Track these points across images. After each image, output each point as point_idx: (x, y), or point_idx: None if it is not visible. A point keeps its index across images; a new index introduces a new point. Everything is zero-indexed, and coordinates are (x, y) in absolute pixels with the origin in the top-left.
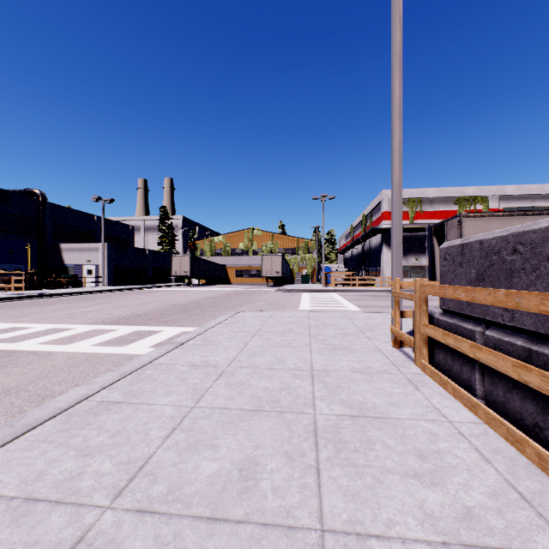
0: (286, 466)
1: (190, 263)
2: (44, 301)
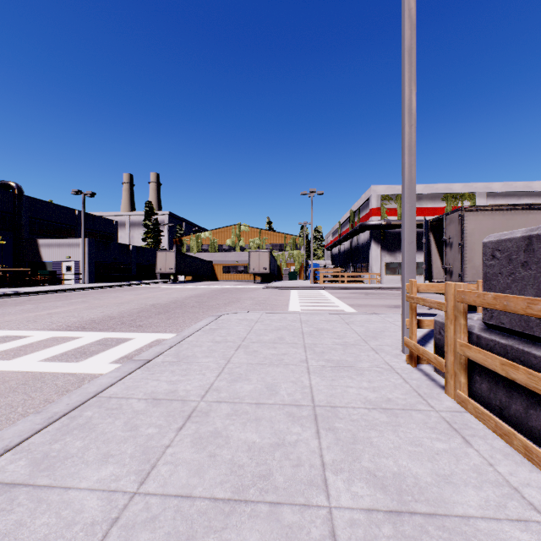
0: None
1: (175, 260)
2: (12, 301)
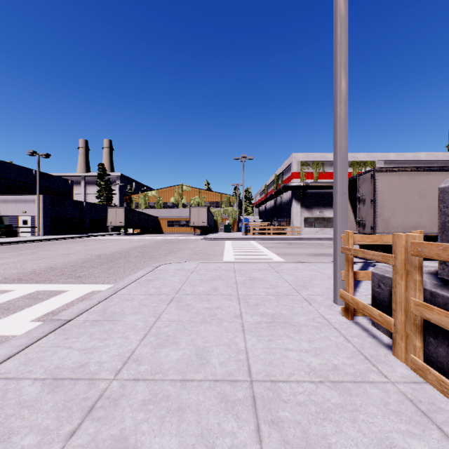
0: None
1: (124, 215)
2: None
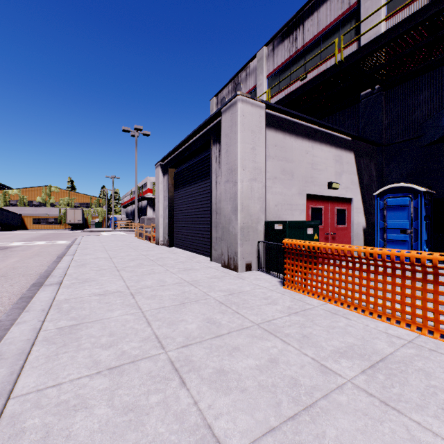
0: (117, 241)
1: None
2: None
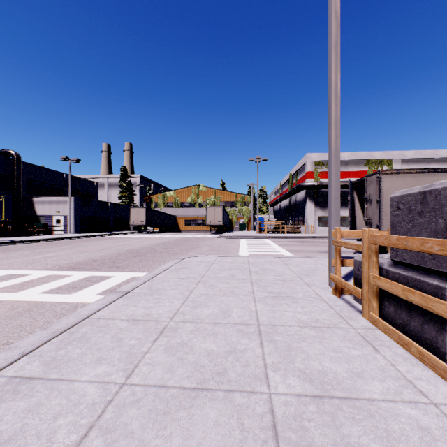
0: None
1: (145, 214)
2: (13, 247)
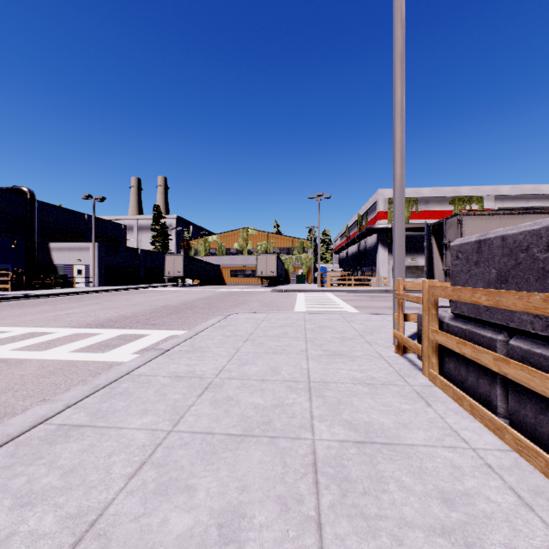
0: (279, 518)
1: (183, 263)
2: (29, 302)
